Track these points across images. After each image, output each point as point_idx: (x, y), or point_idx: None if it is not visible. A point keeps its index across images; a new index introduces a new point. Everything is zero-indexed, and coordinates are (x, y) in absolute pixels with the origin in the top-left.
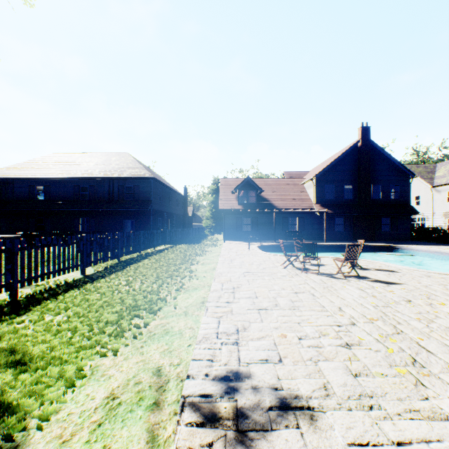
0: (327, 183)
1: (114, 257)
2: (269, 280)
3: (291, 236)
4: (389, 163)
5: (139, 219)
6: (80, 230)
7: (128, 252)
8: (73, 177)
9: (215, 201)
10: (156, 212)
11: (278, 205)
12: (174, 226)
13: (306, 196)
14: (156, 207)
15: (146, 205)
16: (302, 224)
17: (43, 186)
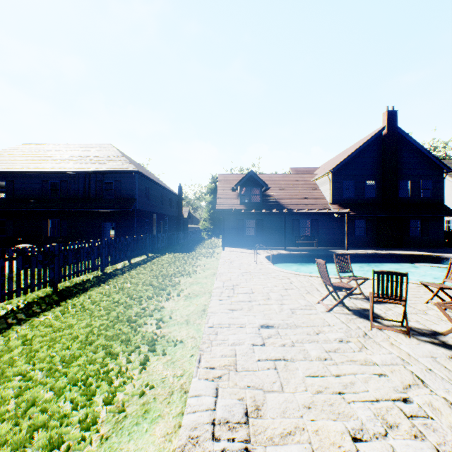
0: (345, 178)
1: (40, 286)
2: (324, 366)
3: (303, 241)
4: (419, 154)
5: (120, 222)
6: (49, 234)
7: (77, 272)
8: (40, 171)
9: (213, 201)
10: (141, 213)
11: (288, 205)
12: (166, 229)
13: (319, 194)
14: (141, 207)
15: (129, 204)
16: (315, 228)
17: (5, 181)
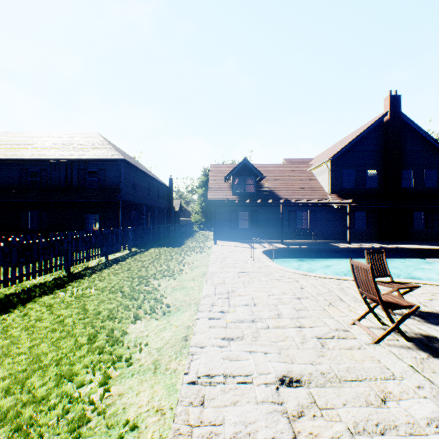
0: (345, 167)
1: None
2: None
3: (300, 234)
4: (423, 142)
5: (105, 213)
6: (28, 227)
7: (26, 274)
8: (18, 159)
9: (204, 194)
10: (128, 204)
11: (284, 196)
12: (156, 221)
13: (317, 185)
14: (128, 198)
15: (114, 194)
16: (313, 220)
17: None
